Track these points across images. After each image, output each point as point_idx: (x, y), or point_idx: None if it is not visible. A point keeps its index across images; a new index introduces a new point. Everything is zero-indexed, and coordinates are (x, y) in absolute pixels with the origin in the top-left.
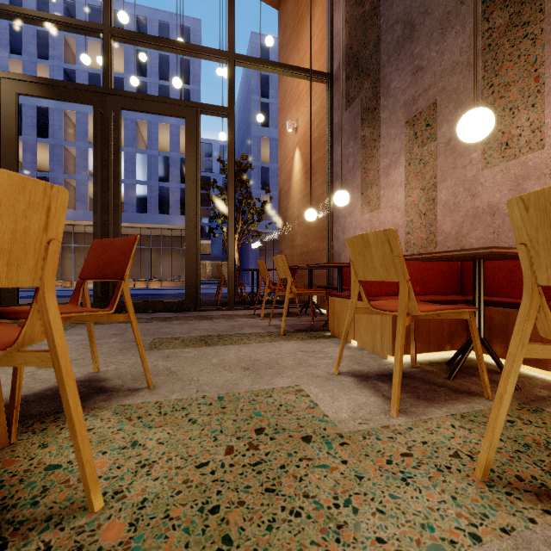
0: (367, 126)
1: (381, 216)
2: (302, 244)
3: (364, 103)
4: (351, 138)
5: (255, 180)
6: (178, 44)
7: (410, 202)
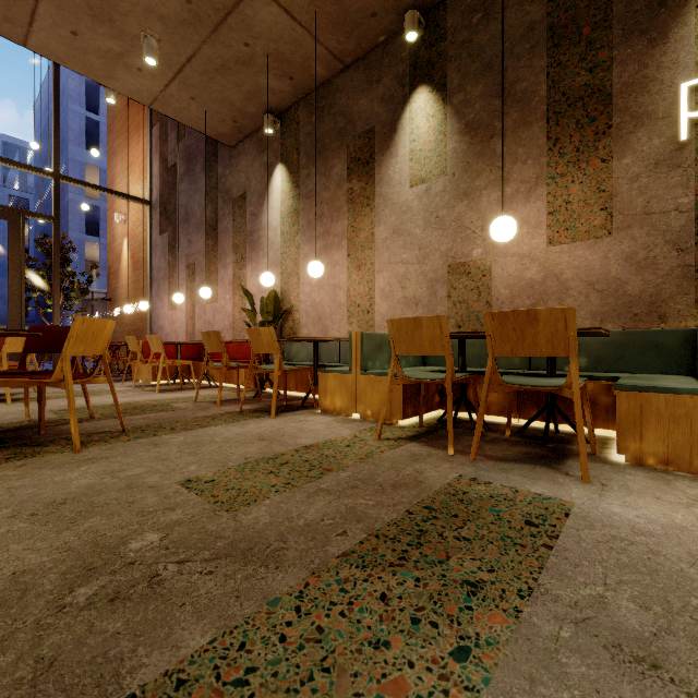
0: (171, 255)
1: (177, 314)
2: (130, 322)
3: (169, 239)
4: (163, 257)
5: (75, 219)
6: (2, 159)
7: (188, 310)
